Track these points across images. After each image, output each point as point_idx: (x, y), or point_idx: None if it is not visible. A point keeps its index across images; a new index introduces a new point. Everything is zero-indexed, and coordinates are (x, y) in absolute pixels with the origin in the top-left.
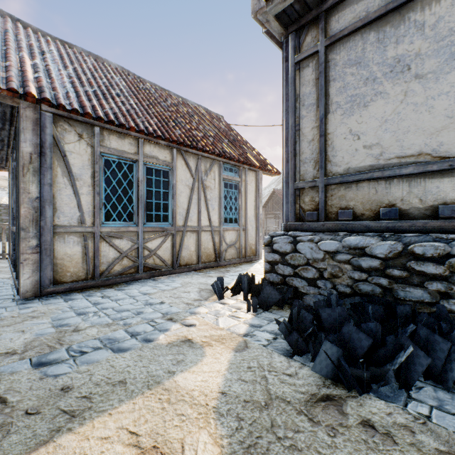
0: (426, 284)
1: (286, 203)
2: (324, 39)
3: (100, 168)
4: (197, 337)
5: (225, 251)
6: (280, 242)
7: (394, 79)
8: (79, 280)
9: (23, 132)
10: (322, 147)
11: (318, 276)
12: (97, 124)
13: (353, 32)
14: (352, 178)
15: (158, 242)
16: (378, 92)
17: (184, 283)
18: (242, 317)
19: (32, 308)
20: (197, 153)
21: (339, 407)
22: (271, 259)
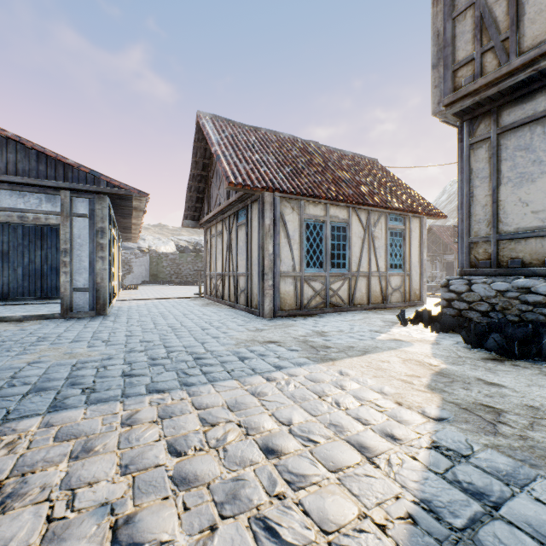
0: None
1: (461, 254)
2: (496, 128)
3: (303, 230)
4: (402, 339)
5: (391, 294)
6: (456, 284)
7: None
8: (292, 309)
9: (266, 212)
10: (494, 211)
11: (491, 309)
12: (302, 198)
13: (522, 125)
14: (521, 236)
15: (339, 284)
16: (543, 171)
17: (365, 317)
18: (428, 334)
19: (279, 322)
20: (368, 208)
21: (500, 361)
22: (448, 297)
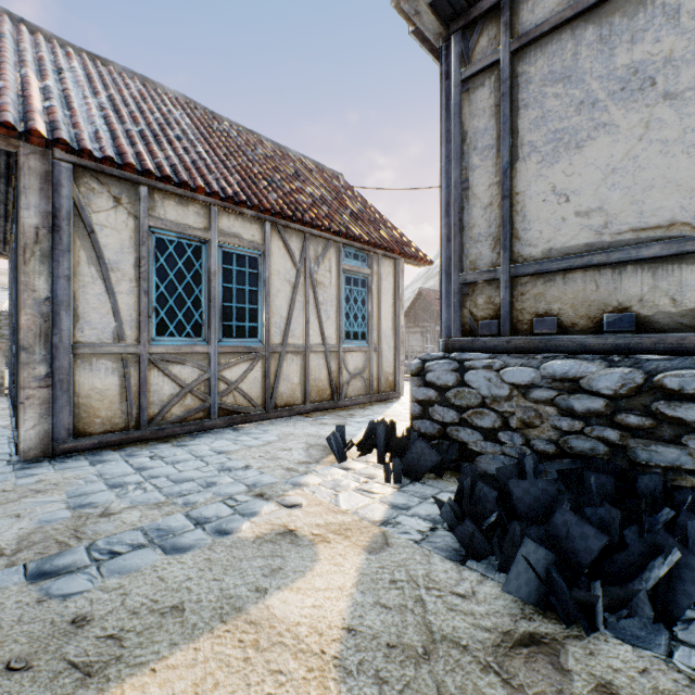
0: (685, 439)
1: (447, 307)
2: (510, 40)
3: (149, 251)
4: (304, 526)
5: (347, 384)
6: (437, 370)
7: (627, 102)
8: (116, 430)
9: (25, 193)
10: (506, 216)
11: (501, 424)
12: (144, 181)
13: (558, 27)
14: (556, 266)
15: (242, 369)
16: (600, 123)
17: (282, 434)
18: (376, 492)
19: (37, 476)
20: (304, 229)
21: (554, 658)
22: (423, 396)
